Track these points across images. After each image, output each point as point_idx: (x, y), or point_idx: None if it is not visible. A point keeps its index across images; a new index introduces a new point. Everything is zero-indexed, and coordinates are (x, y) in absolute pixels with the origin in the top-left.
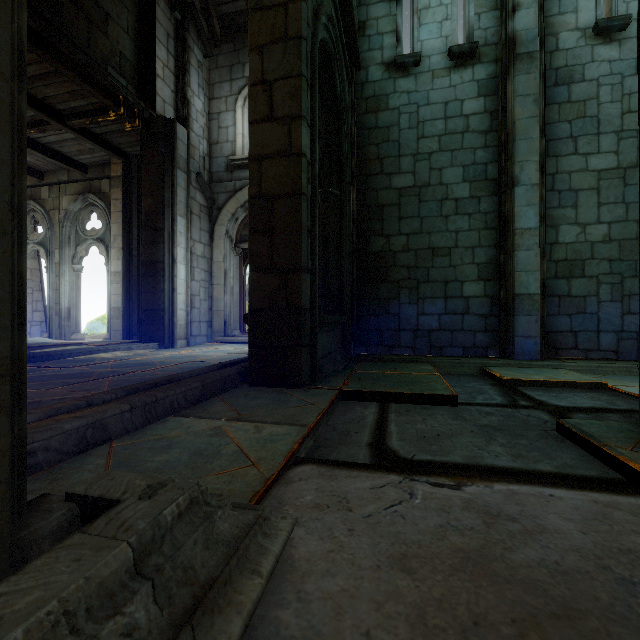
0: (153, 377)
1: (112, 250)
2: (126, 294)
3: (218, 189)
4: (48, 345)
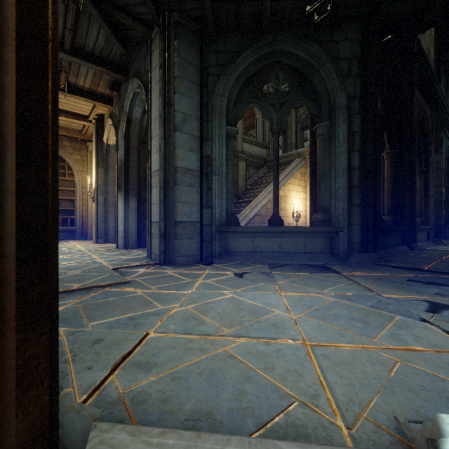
0: None
1: None
2: None
3: None
4: None
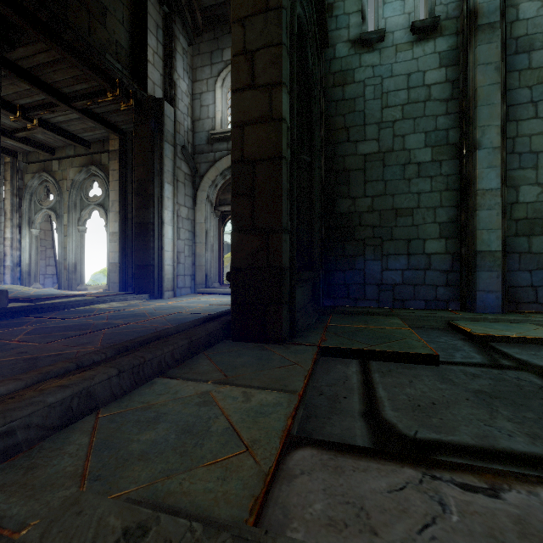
0: (143, 330)
1: (110, 214)
2: (122, 251)
3: (200, 159)
4: (55, 297)
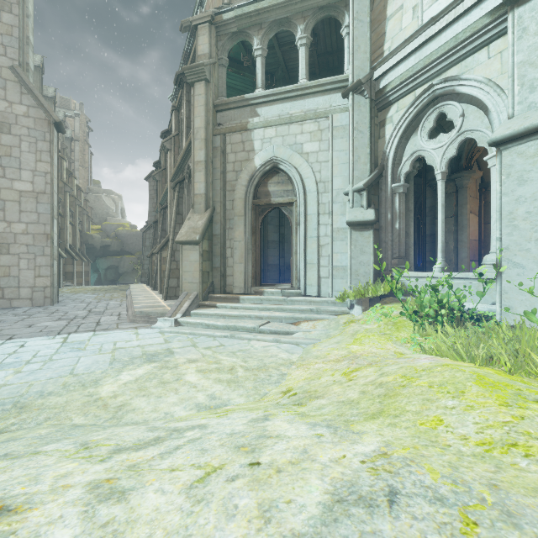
0: None
1: None
2: (418, 260)
3: None
4: None
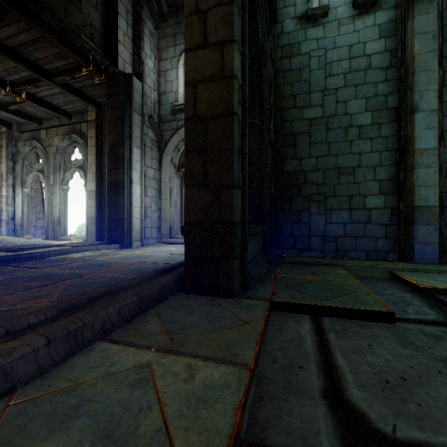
0: (103, 281)
1: (88, 174)
2: (98, 207)
3: (165, 128)
4: (35, 247)
